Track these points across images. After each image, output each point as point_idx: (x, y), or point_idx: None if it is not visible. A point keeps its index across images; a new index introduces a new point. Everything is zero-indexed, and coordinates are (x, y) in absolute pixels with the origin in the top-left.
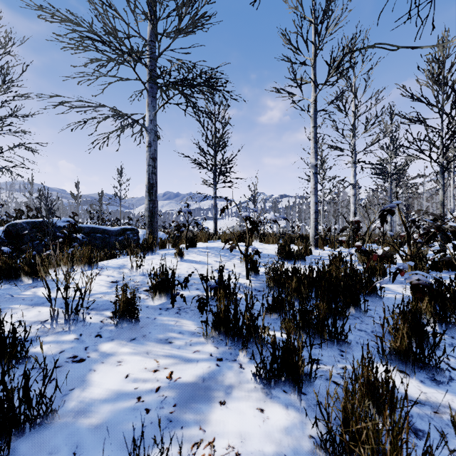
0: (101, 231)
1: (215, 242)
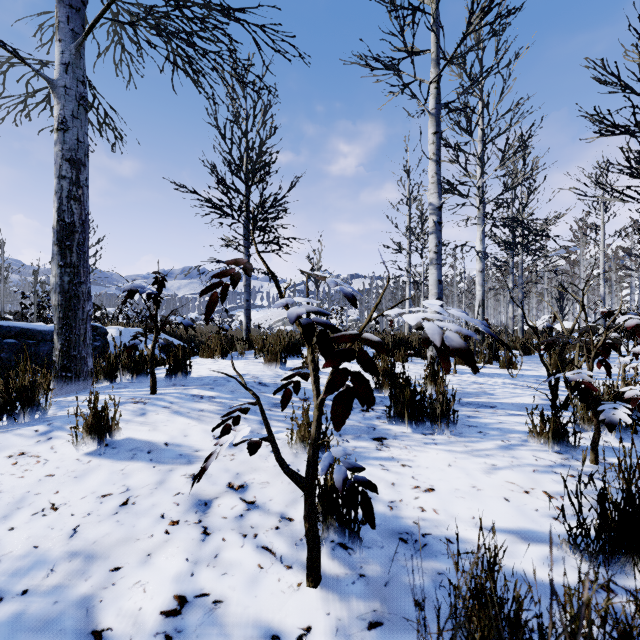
0: (17, 334)
1: (241, 358)
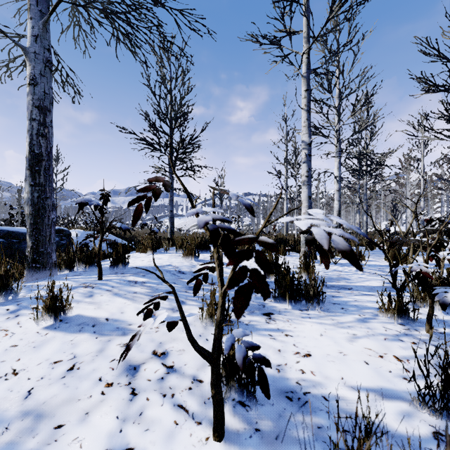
0: (4, 235)
1: (166, 253)
